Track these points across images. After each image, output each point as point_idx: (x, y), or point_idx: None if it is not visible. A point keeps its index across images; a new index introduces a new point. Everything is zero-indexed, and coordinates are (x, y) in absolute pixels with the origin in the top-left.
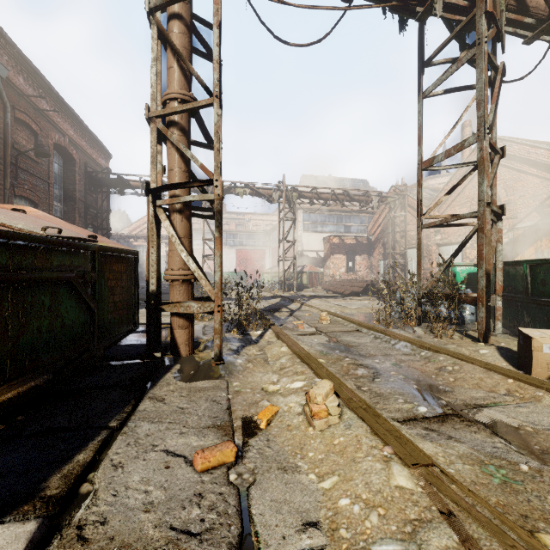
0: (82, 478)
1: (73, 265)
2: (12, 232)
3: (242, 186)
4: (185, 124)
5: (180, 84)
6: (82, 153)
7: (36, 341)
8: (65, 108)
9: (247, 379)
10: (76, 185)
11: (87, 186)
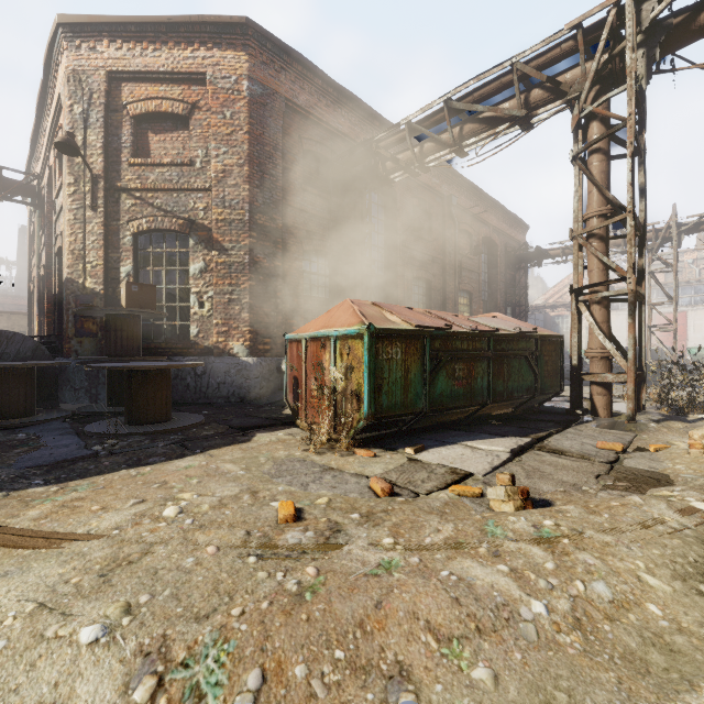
0: (542, 438)
1: (527, 347)
2: (507, 334)
3: None
4: (602, 232)
5: (598, 203)
6: (502, 236)
7: (513, 385)
8: (490, 203)
9: (657, 436)
10: (497, 268)
11: (506, 266)
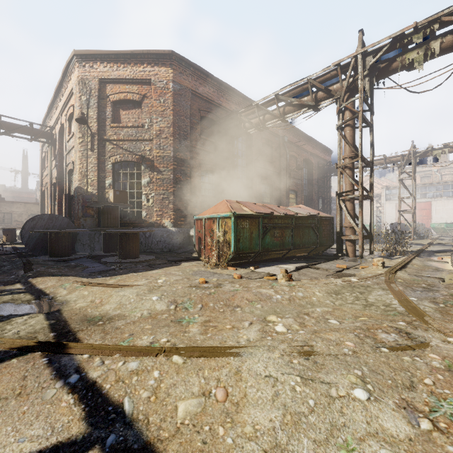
0: (314, 264)
1: (313, 222)
2: (301, 216)
3: (440, 148)
4: (350, 165)
5: (349, 151)
6: (316, 157)
7: (305, 241)
8: (308, 138)
9: (369, 264)
10: (313, 176)
11: (318, 175)
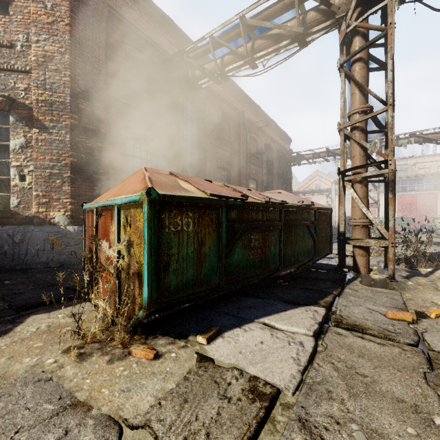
0: (331, 305)
1: (308, 217)
2: (294, 206)
3: (406, 137)
4: (363, 125)
5: (360, 102)
6: (276, 144)
7: (298, 251)
8: (269, 121)
9: (418, 294)
10: (273, 165)
11: (278, 164)
